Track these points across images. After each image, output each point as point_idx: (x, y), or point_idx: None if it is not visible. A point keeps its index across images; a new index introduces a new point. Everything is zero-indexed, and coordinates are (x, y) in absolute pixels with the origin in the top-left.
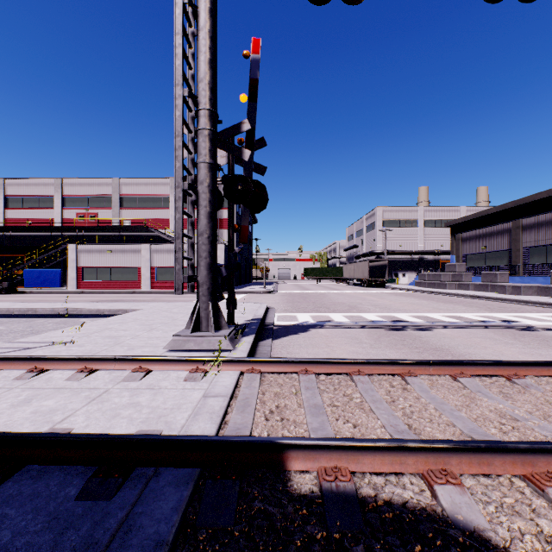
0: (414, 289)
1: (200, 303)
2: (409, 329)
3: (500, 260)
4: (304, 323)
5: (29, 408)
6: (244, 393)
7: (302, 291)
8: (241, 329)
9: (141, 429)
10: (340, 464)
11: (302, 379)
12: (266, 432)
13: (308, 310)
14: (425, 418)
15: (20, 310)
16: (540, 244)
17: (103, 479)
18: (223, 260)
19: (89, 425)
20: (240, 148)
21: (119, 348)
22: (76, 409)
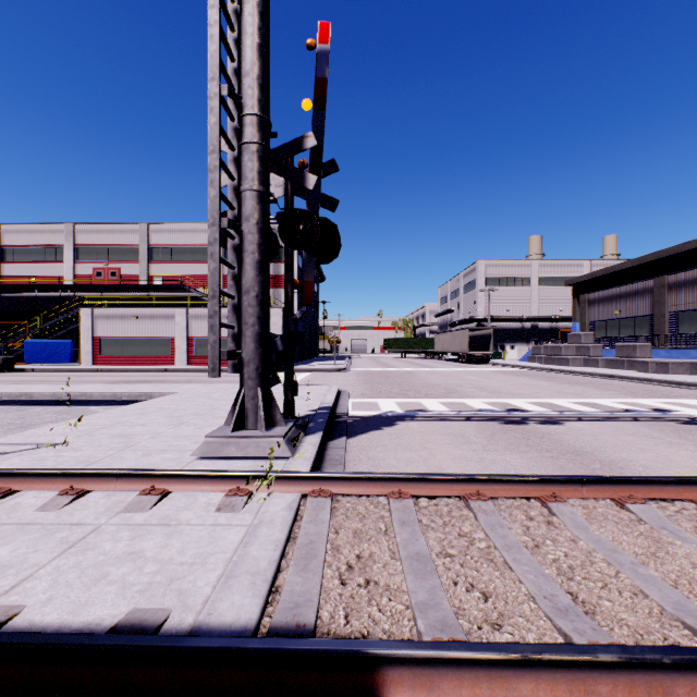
0: (527, 366)
1: (245, 389)
2: (531, 421)
3: (639, 328)
4: (389, 414)
5: None
6: (307, 533)
7: (383, 369)
8: (304, 423)
9: (136, 606)
10: (477, 694)
11: (394, 508)
12: (342, 611)
13: (392, 395)
14: (596, 581)
15: (10, 394)
16: (692, 308)
17: None
18: (281, 328)
19: (52, 599)
20: (302, 172)
21: (130, 453)
22: (40, 564)
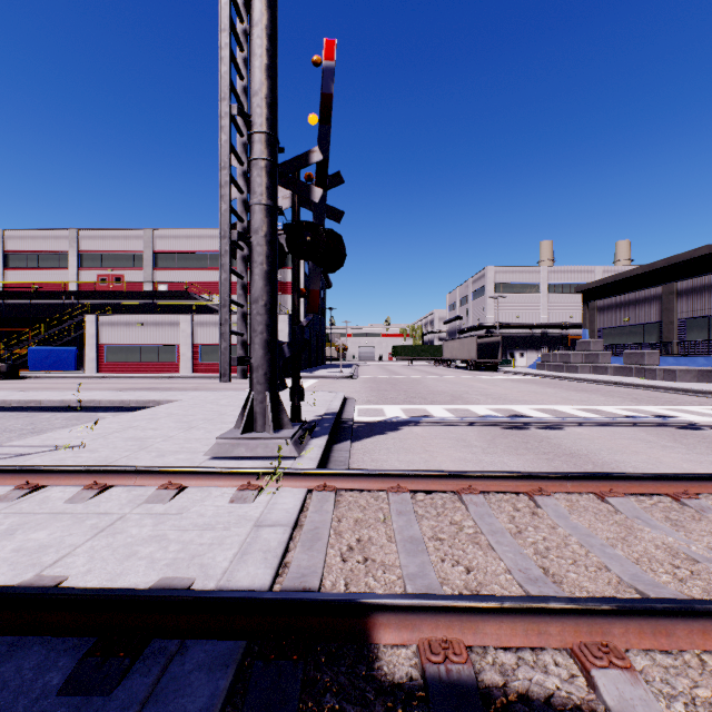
0: (536, 373)
1: (254, 393)
2: (532, 426)
3: (648, 335)
4: (394, 419)
5: (11, 543)
6: (312, 521)
7: (390, 376)
8: (310, 427)
9: (164, 576)
10: (450, 634)
11: (392, 500)
12: (342, 580)
13: (398, 402)
14: (567, 558)
15: (19, 401)
16: (700, 315)
17: (102, 659)
18: (288, 335)
19: (91, 570)
20: (308, 186)
21: (145, 454)
22: (76, 545)
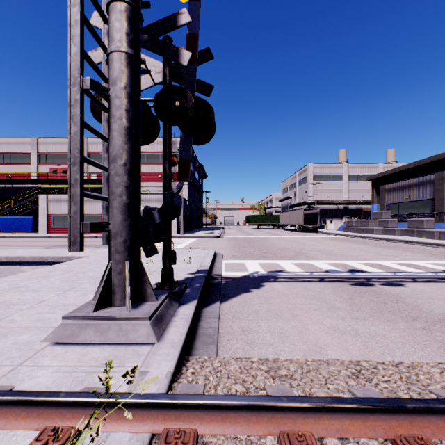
0: (345, 234)
1: (112, 263)
2: (376, 283)
3: (423, 208)
4: (255, 274)
5: None
6: None
7: (246, 236)
8: (180, 291)
9: None
10: None
11: None
12: None
13: (255, 257)
14: None
15: None
16: None
17: None
18: None
19: None
20: (176, 49)
21: None
22: None
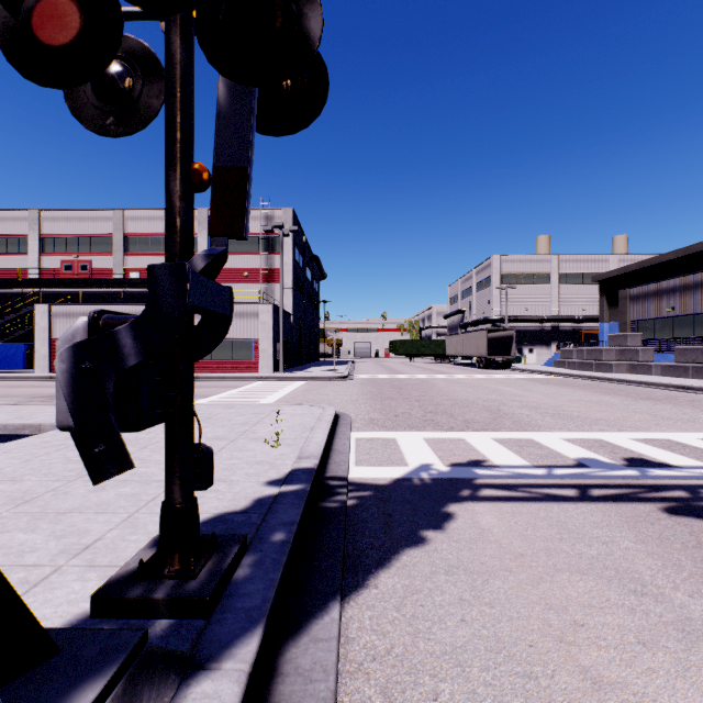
0: (561, 372)
1: None
2: None
3: (701, 327)
4: (424, 475)
5: None
6: None
7: (391, 376)
8: (208, 592)
9: None
10: None
11: None
12: None
13: (416, 423)
14: None
15: None
16: None
17: None
18: (272, 328)
19: None
20: None
21: None
22: None
